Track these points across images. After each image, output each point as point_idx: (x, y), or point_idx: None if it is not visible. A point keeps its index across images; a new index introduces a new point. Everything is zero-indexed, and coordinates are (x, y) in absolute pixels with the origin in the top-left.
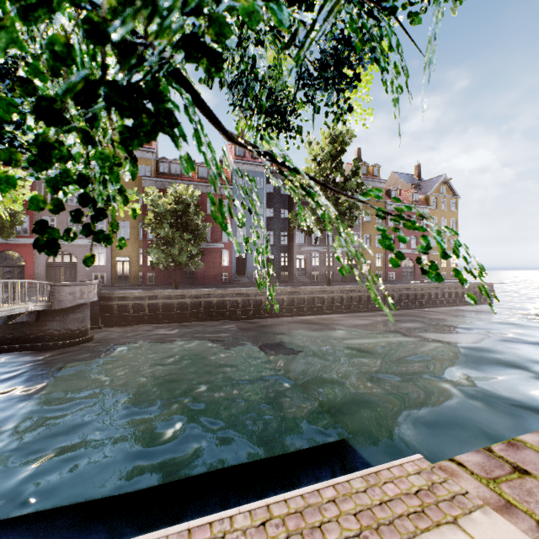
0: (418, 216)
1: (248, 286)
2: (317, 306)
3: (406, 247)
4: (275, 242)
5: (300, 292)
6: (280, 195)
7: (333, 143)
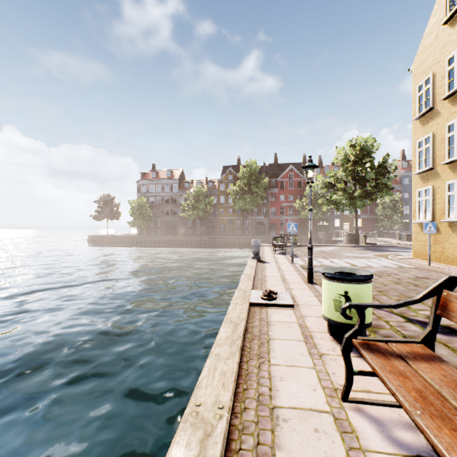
0: None
1: None
2: None
3: None
4: None
5: None
6: None
7: None
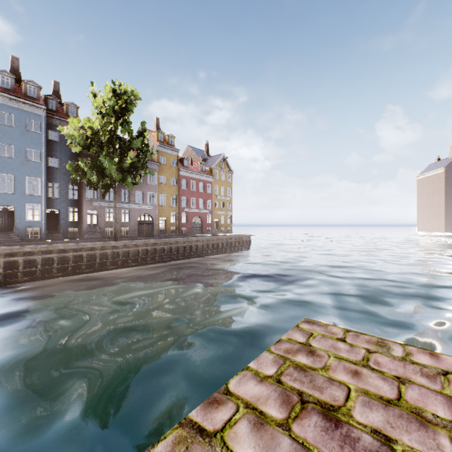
0: (205, 183)
1: (12, 245)
2: (99, 263)
3: (196, 207)
4: (61, 196)
5: (78, 249)
6: (68, 146)
7: (119, 100)
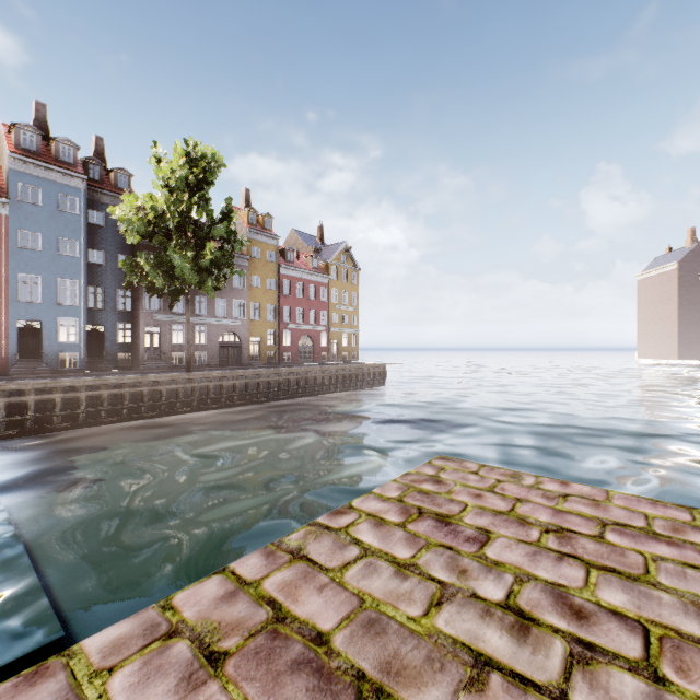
0: (317, 286)
1: (41, 377)
2: (166, 403)
3: (304, 322)
4: (108, 306)
5: (136, 383)
6: (118, 232)
7: (194, 168)
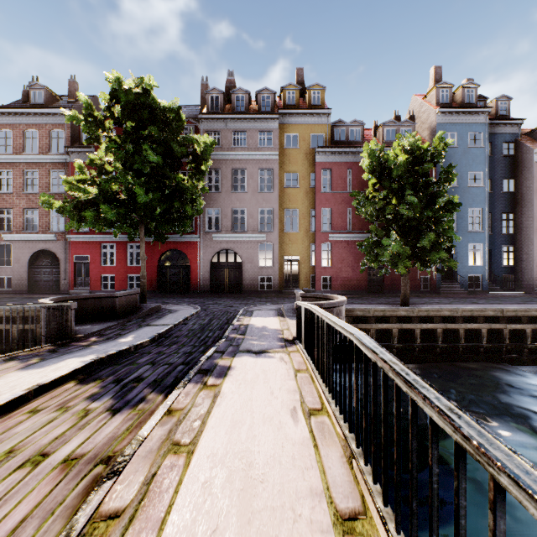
0: None
1: (481, 299)
2: None
3: None
4: (493, 230)
5: None
6: (501, 158)
7: None
